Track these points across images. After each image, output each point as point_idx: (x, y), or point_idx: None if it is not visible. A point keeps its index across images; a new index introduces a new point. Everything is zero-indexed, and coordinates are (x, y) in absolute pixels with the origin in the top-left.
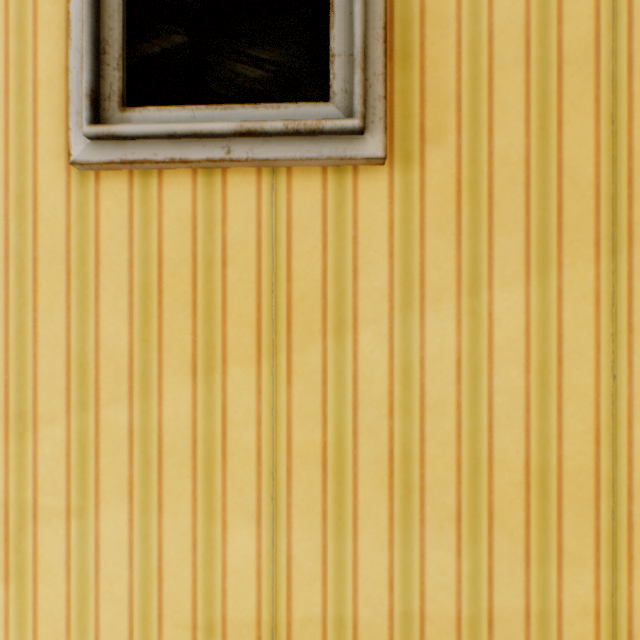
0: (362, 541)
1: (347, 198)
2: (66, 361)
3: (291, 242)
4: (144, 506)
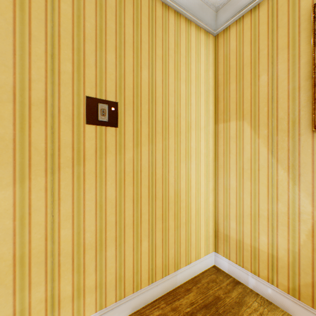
0: None
1: None
2: None
3: None
4: None
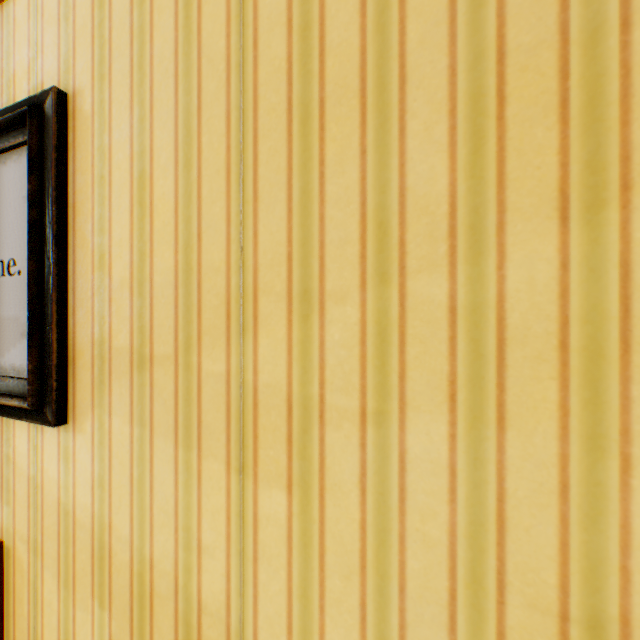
0: None
1: None
2: (359, 222)
3: None
4: (472, 418)
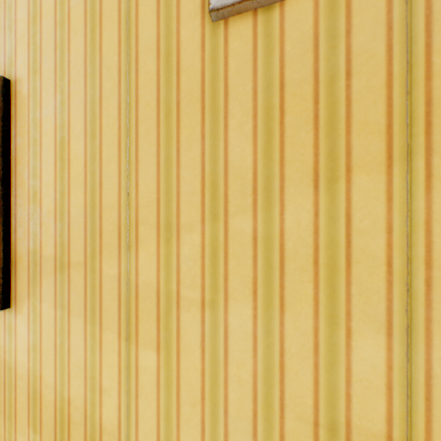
0: None
1: None
2: (200, 181)
3: (430, 37)
4: (266, 305)
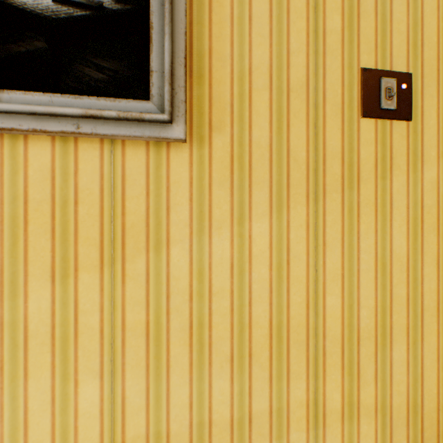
0: (173, 381)
1: (163, 162)
2: None
3: (125, 189)
4: (13, 376)
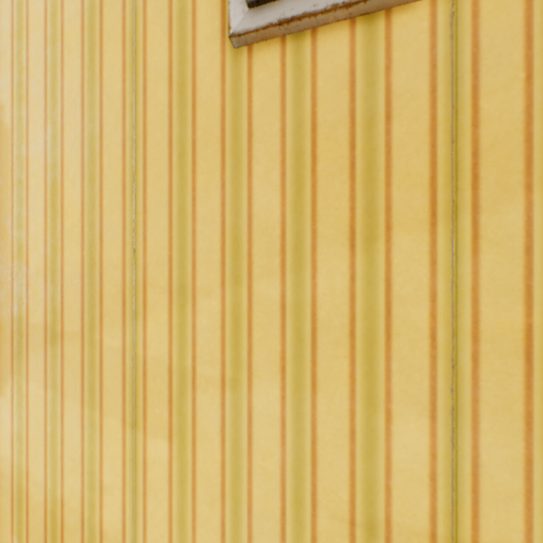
0: None
1: None
2: (220, 236)
3: (477, 78)
4: (296, 384)
